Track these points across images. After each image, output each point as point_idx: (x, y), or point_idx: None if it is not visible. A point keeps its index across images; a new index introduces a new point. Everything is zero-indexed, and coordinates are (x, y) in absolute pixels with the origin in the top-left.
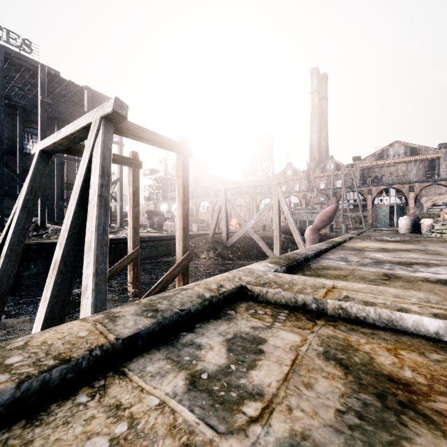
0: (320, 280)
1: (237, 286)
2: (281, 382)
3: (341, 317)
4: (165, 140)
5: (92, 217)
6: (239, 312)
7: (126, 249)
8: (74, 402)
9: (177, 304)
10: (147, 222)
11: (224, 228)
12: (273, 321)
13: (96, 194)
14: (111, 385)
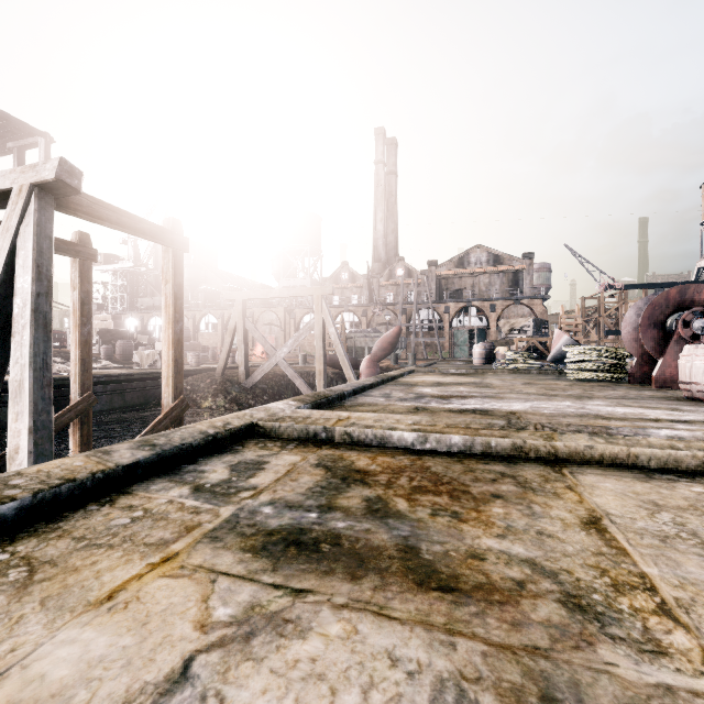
0: (338, 413)
1: (248, 423)
2: (273, 481)
3: (347, 442)
4: (143, 224)
5: (22, 344)
6: (248, 447)
7: (63, 397)
8: (86, 510)
9: (177, 439)
10: (101, 350)
11: (242, 360)
12: (281, 450)
13: (29, 308)
14: (118, 499)
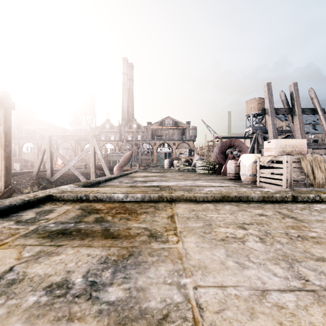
0: (93, 188)
1: (47, 195)
2: (57, 216)
3: (95, 200)
4: None
5: None
6: (46, 205)
7: None
8: None
9: (7, 203)
10: None
11: (49, 167)
12: (63, 205)
13: None
14: None
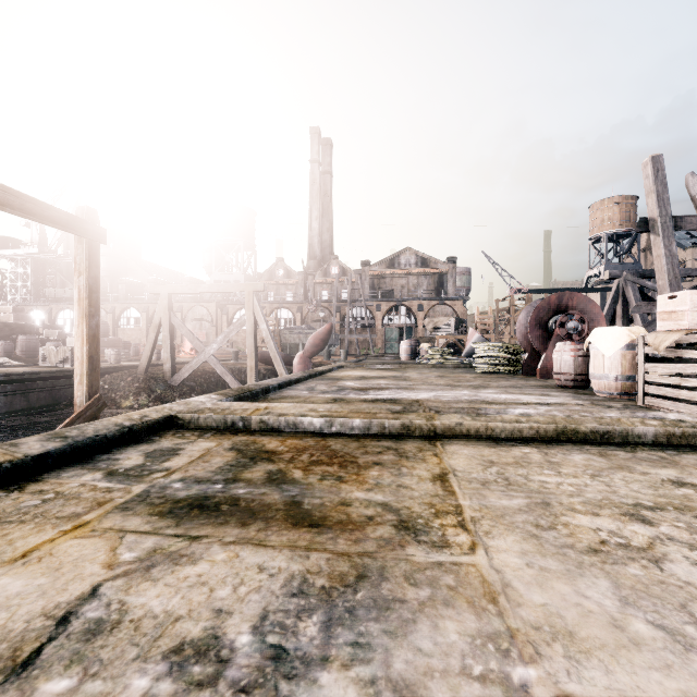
0: (257, 404)
1: (166, 416)
2: (186, 463)
3: (262, 429)
4: (52, 212)
5: None
6: (165, 437)
7: None
8: None
9: (91, 431)
10: None
11: (168, 357)
12: (198, 438)
13: None
14: (28, 486)
